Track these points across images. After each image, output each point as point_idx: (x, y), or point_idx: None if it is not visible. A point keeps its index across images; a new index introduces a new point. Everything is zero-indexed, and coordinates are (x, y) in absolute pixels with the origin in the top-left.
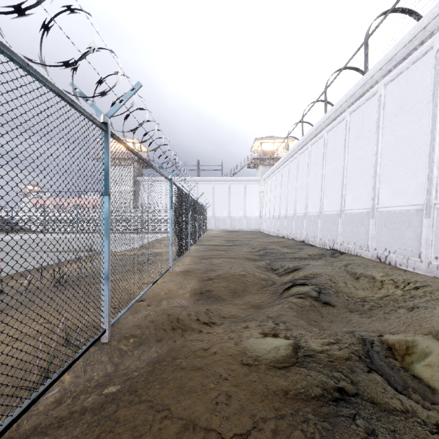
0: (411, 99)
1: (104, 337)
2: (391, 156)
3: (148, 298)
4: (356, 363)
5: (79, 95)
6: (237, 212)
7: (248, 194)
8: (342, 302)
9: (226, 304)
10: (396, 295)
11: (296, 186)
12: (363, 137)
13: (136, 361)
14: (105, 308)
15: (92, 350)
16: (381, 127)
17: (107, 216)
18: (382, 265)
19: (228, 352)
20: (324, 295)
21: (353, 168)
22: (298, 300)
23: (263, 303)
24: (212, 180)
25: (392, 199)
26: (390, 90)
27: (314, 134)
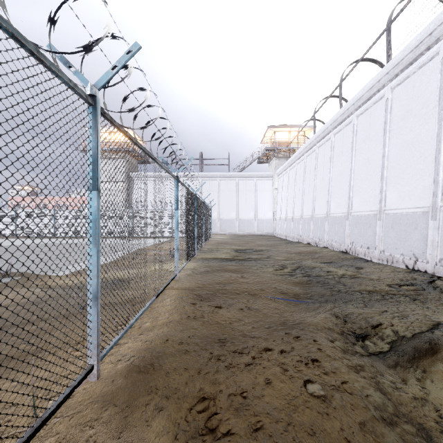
0: None
1: None
2: None
3: None
4: None
5: None
6: (247, 213)
7: (259, 192)
8: None
9: None
10: None
11: (330, 177)
12: None
13: None
14: None
15: None
16: None
17: None
18: None
19: None
20: None
21: None
22: None
23: None
24: (217, 175)
25: None
26: None
27: (365, 97)
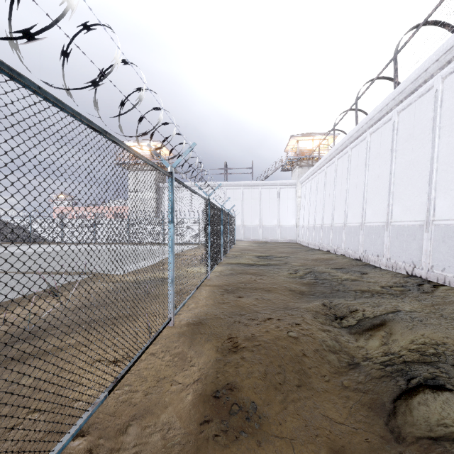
0: None
1: None
2: None
3: (99, 422)
4: None
5: None
6: (270, 220)
7: (282, 200)
8: None
9: (268, 439)
10: None
11: (347, 189)
12: None
13: None
14: None
15: None
16: None
17: None
18: None
19: None
20: None
21: (451, 157)
22: None
23: (355, 442)
24: (241, 184)
25: None
26: None
27: (376, 118)
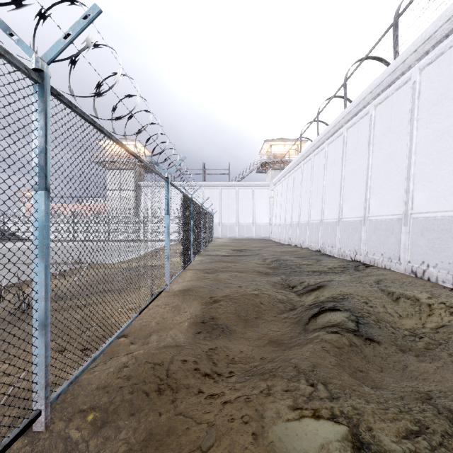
0: None
1: (38, 423)
2: (429, 152)
3: (133, 332)
4: None
5: None
6: (245, 218)
7: (257, 199)
8: (388, 335)
9: (235, 338)
10: None
11: (311, 191)
12: (392, 132)
13: None
14: (40, 375)
15: (16, 446)
16: (415, 119)
17: (42, 224)
18: (420, 282)
19: None
20: (364, 328)
21: (379, 168)
22: (332, 337)
23: (284, 337)
24: (218, 184)
25: (430, 204)
26: (427, 75)
27: (331, 132)
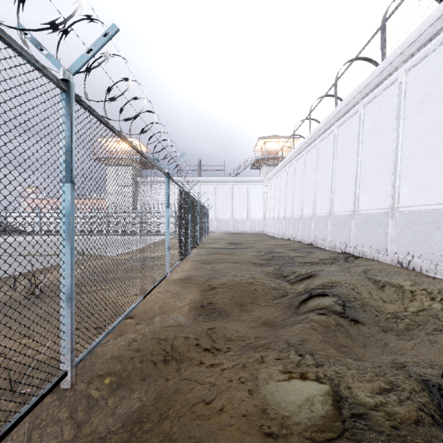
0: (439, 85)
1: (65, 382)
2: (414, 149)
3: (138, 314)
4: (432, 431)
5: (31, 41)
6: (240, 213)
7: (251, 195)
8: (371, 318)
9: (231, 320)
10: (435, 309)
11: (303, 186)
12: (379, 130)
13: (108, 417)
14: (67, 341)
15: (47, 400)
16: (401, 118)
17: (69, 212)
18: (405, 271)
19: (240, 410)
20: (350, 310)
21: (368, 164)
22: (320, 318)
23: (277, 319)
24: (214, 180)
25: (415, 198)
26: (413, 76)
27: (323, 129)
